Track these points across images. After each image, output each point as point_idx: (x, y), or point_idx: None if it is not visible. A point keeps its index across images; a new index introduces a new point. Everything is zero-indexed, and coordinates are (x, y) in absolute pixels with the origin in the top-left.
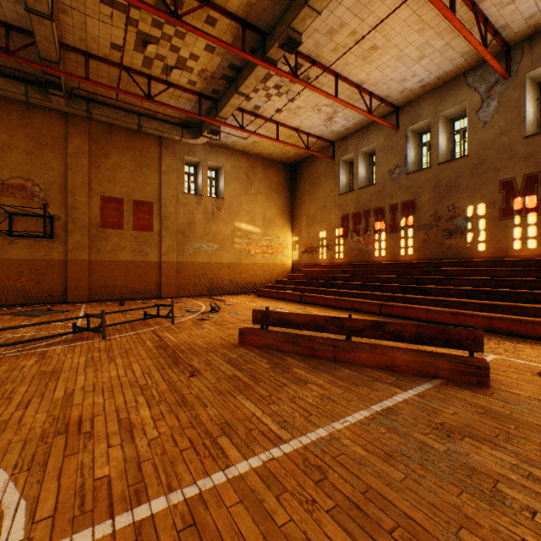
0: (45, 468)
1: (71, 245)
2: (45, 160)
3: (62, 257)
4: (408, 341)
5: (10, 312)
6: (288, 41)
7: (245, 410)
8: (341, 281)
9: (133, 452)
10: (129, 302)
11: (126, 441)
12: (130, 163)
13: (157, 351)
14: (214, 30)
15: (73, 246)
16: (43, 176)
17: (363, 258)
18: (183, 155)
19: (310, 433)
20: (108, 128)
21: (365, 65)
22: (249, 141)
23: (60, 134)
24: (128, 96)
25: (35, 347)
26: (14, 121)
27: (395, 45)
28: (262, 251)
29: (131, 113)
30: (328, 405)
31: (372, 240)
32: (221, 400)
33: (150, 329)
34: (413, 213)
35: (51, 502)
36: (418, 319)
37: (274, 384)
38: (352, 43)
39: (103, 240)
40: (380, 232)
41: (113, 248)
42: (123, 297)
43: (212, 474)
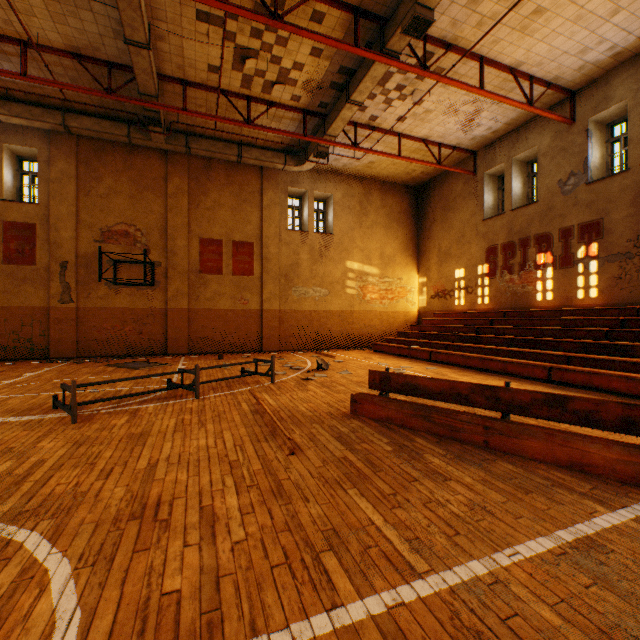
0: (110, 566)
1: (171, 293)
2: (146, 203)
3: (163, 306)
4: (609, 428)
5: (114, 363)
6: (415, 23)
7: (359, 513)
8: (487, 333)
9: (211, 559)
10: (228, 355)
11: (205, 540)
12: (229, 200)
13: (253, 417)
14: (320, 27)
15: (173, 294)
16: (145, 220)
17: (517, 303)
18: (286, 186)
19: (458, 566)
20: (207, 163)
21: (524, 38)
22: (364, 162)
23: (160, 175)
24: (227, 123)
25: (129, 404)
26: (119, 165)
27: (571, 0)
28: (379, 296)
29: (230, 144)
30: (483, 520)
31: (532, 279)
32: (326, 493)
33: (248, 388)
34: (598, 238)
35: (108, 620)
36: (612, 390)
37: (399, 476)
38: (505, 10)
39: (202, 287)
40: (545, 267)
41: (212, 295)
42: (223, 350)
43: (312, 615)
